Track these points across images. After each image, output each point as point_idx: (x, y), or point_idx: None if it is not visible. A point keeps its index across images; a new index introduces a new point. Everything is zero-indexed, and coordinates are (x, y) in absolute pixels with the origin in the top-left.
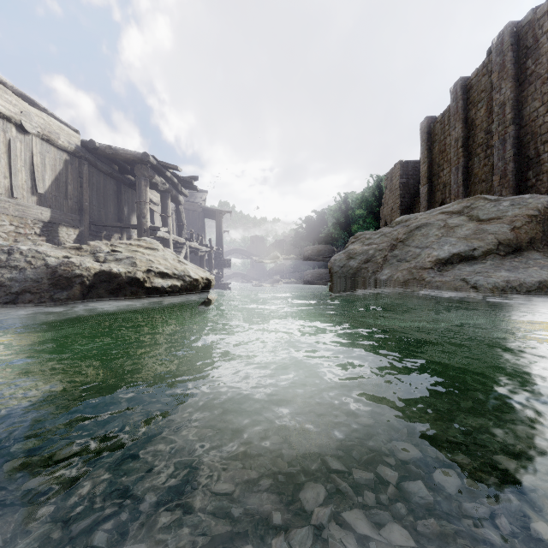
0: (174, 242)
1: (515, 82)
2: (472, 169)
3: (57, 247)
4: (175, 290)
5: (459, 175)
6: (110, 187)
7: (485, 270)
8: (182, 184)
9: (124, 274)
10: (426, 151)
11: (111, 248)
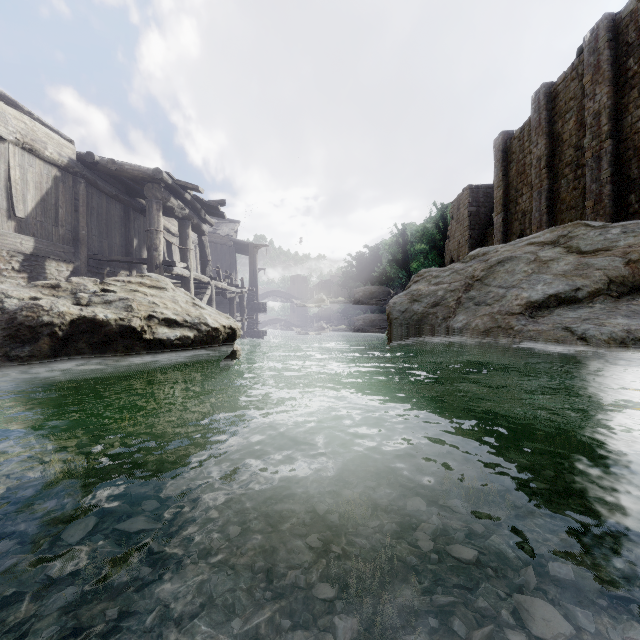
0: (196, 282)
1: (612, 87)
2: (558, 194)
3: (25, 285)
4: (186, 343)
5: (542, 200)
6: (116, 213)
7: (594, 315)
8: (206, 210)
9: (114, 322)
10: (501, 172)
11: (102, 287)
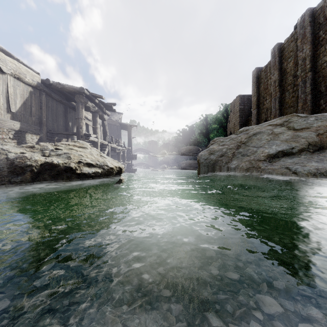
0: (101, 144)
1: (312, 45)
2: (284, 99)
3: (17, 146)
4: (97, 175)
5: (276, 103)
6: (60, 109)
7: (301, 161)
8: (106, 108)
9: (62, 164)
10: (256, 88)
11: (55, 147)
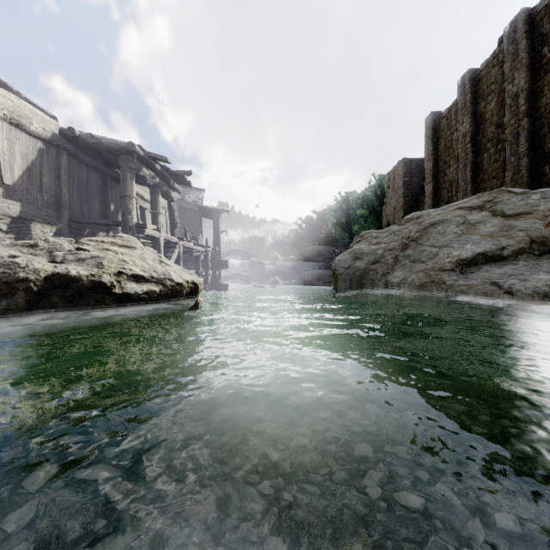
0: (166, 242)
1: (529, 72)
2: (481, 166)
3: (6, 244)
4: (152, 297)
5: (467, 171)
6: (95, 181)
7: (518, 272)
8: (175, 179)
9: (86, 277)
10: (432, 147)
11: (76, 246)
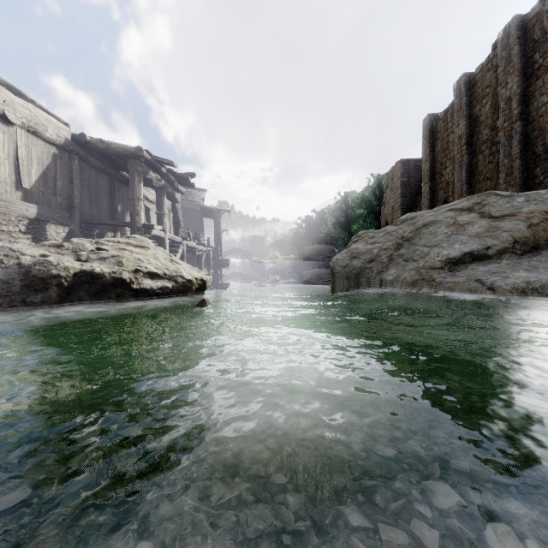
0: (170, 241)
1: (521, 77)
2: (476, 167)
3: (35, 245)
4: (165, 292)
5: (463, 172)
6: (103, 184)
7: (501, 270)
8: (179, 181)
9: (108, 274)
10: (429, 148)
11: (96, 246)
